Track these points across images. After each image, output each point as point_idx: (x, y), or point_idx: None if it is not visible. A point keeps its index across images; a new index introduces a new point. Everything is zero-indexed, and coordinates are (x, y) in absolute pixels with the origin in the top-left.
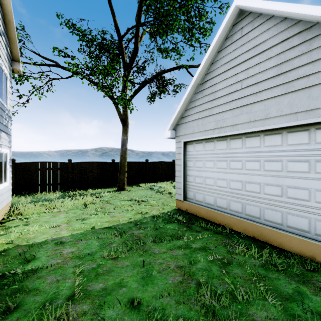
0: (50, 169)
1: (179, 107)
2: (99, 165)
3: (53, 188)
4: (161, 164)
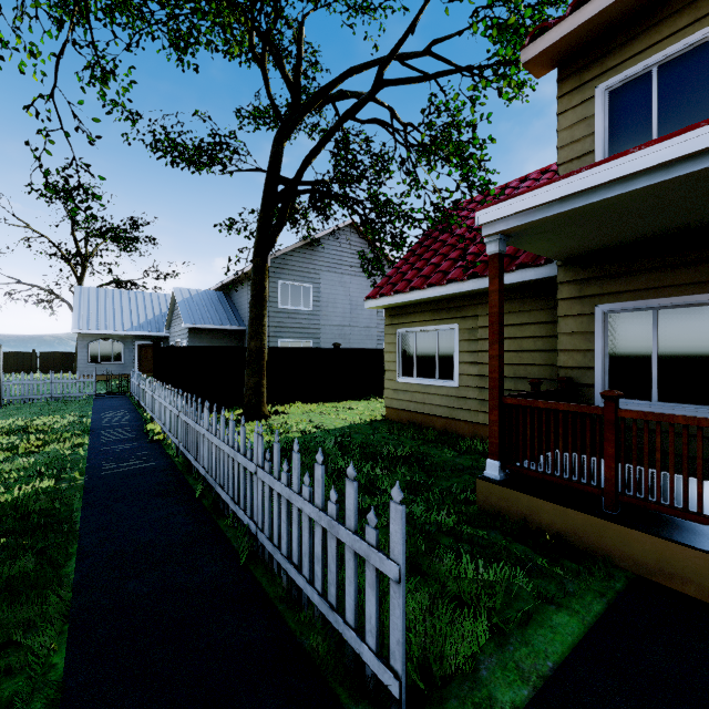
0: (17, 357)
1: None
2: (62, 354)
3: (19, 372)
4: None
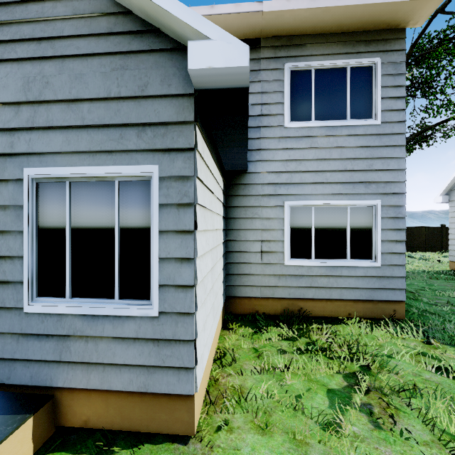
0: None
1: (454, 175)
2: None
3: None
4: (421, 230)
